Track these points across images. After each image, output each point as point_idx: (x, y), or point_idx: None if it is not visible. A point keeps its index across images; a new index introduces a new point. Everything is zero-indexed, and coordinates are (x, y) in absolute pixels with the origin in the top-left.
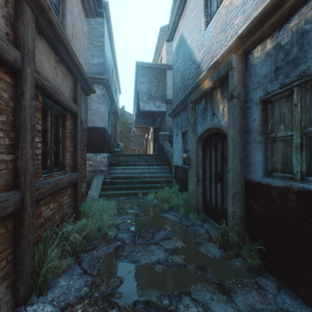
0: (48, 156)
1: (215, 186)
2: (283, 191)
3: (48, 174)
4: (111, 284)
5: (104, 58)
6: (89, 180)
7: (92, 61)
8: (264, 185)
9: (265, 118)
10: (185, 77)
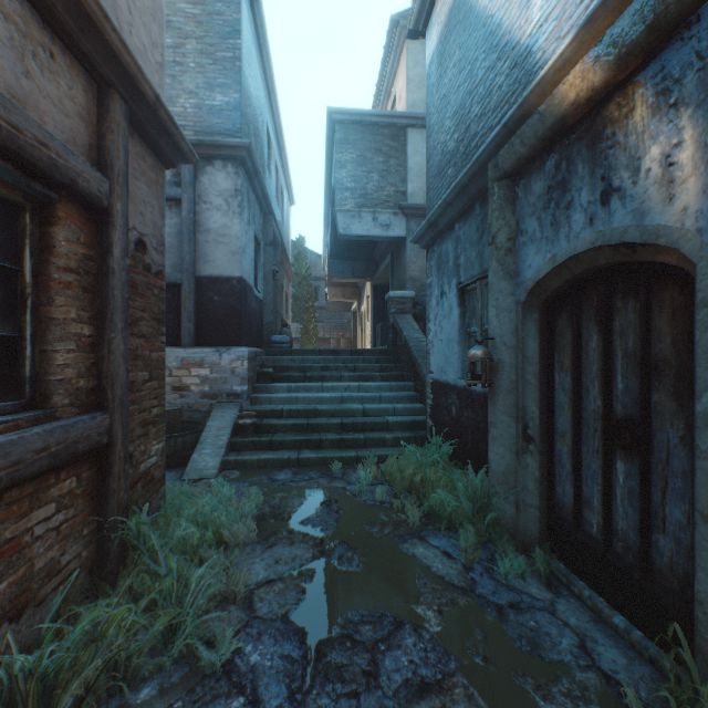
0: None
1: (604, 467)
2: None
3: None
4: None
5: (239, 92)
6: (202, 420)
7: (209, 100)
8: None
9: None
10: (469, 116)
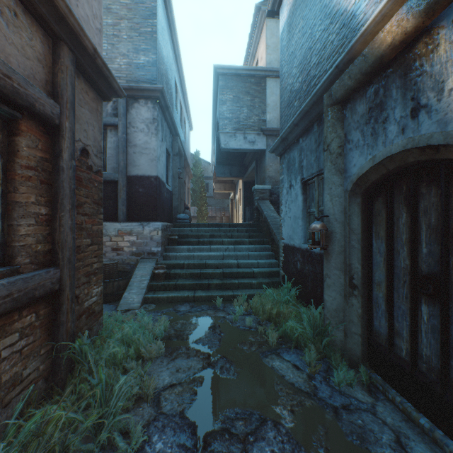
0: None
1: (411, 308)
2: None
3: None
4: None
5: (156, 54)
6: (131, 270)
7: (135, 59)
8: None
9: None
10: (309, 64)
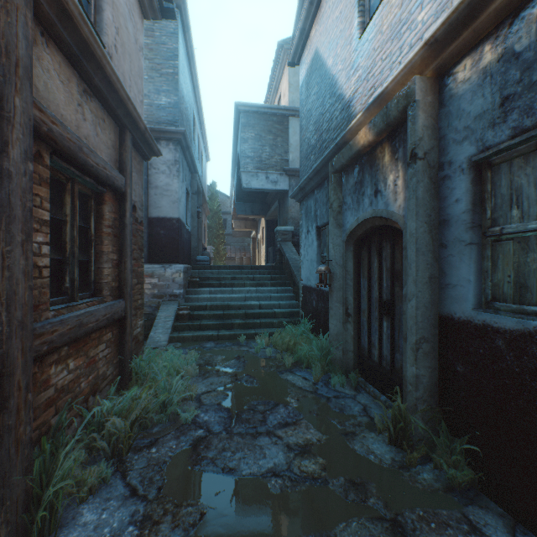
0: (67, 270)
1: (378, 325)
2: (519, 340)
3: (67, 304)
4: (181, 520)
5: (178, 96)
6: (152, 312)
7: (157, 100)
8: (478, 327)
9: (479, 196)
10: (322, 128)
